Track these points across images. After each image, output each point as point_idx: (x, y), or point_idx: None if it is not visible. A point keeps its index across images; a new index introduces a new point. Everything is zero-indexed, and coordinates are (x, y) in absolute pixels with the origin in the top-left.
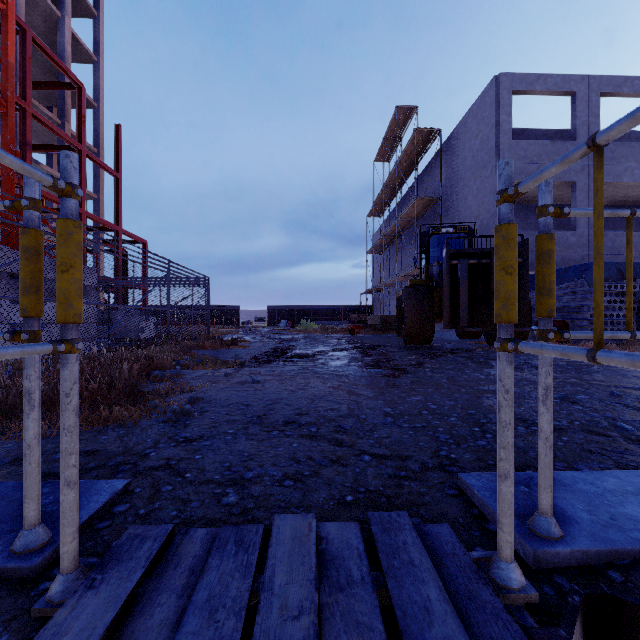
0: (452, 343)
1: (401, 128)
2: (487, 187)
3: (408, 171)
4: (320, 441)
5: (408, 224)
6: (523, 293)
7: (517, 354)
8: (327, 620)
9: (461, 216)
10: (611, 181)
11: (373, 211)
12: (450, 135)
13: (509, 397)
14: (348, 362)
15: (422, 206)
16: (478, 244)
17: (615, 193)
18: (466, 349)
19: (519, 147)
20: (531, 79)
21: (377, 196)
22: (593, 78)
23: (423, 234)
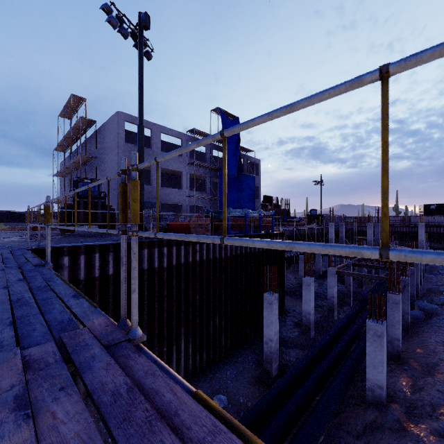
0: (90, 232)
1: (77, 105)
2: (115, 160)
3: (81, 133)
4: (3, 248)
5: (81, 165)
6: (105, 212)
7: (107, 234)
8: (2, 249)
9: (106, 170)
10: (165, 168)
11: (58, 149)
12: (102, 125)
13: (29, 230)
14: (21, 239)
15: (87, 158)
16: (112, 186)
17: (173, 171)
18: (89, 234)
19: (128, 146)
20: (134, 118)
21: (60, 141)
22: (158, 125)
23: (74, 181)
